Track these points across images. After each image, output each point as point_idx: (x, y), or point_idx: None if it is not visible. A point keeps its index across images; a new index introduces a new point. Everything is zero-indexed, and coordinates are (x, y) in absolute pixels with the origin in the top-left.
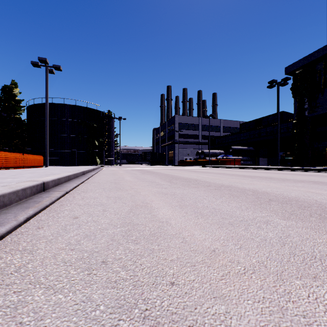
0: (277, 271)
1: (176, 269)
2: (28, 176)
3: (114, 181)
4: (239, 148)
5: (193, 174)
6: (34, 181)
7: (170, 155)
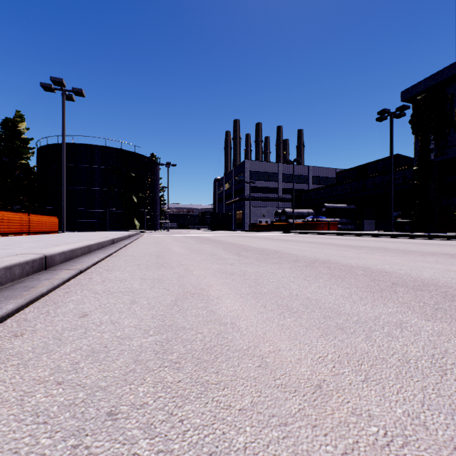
0: (452, 439)
1: (250, 434)
2: (28, 245)
3: (156, 253)
4: (336, 206)
5: (272, 243)
6: (30, 254)
7: (239, 216)
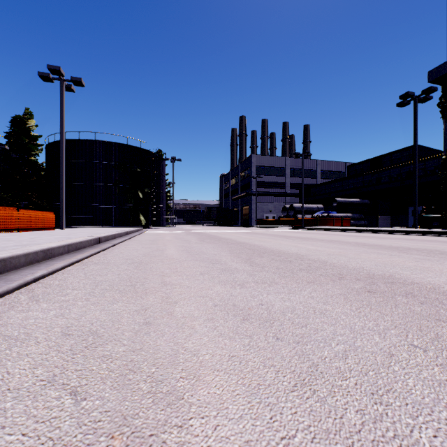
0: None
1: None
2: None
3: (142, 258)
4: (348, 201)
5: (287, 242)
6: None
7: (245, 211)
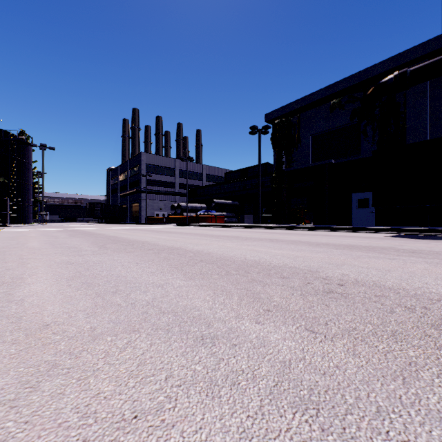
0: (102, 332)
1: None
2: None
3: None
4: (223, 202)
5: (151, 235)
6: None
7: (135, 208)
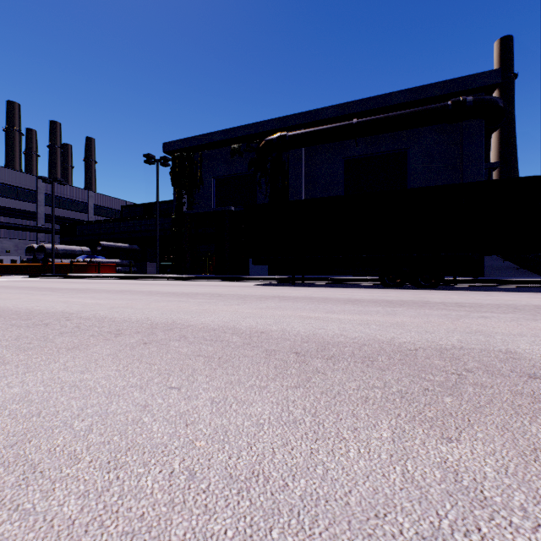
0: None
1: None
2: None
3: None
4: (116, 245)
5: None
6: None
7: None
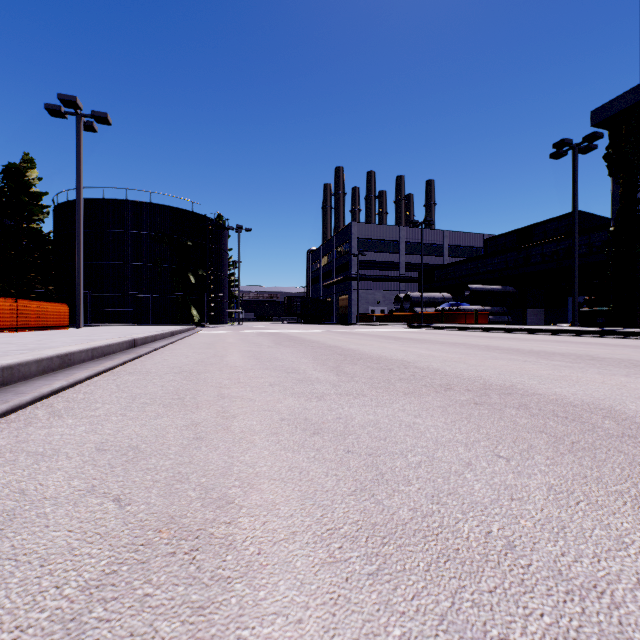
0: None
1: None
2: None
3: (193, 366)
4: (485, 288)
5: (394, 346)
6: None
7: (342, 303)
